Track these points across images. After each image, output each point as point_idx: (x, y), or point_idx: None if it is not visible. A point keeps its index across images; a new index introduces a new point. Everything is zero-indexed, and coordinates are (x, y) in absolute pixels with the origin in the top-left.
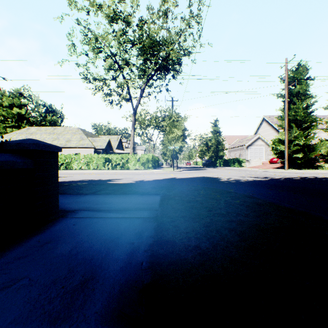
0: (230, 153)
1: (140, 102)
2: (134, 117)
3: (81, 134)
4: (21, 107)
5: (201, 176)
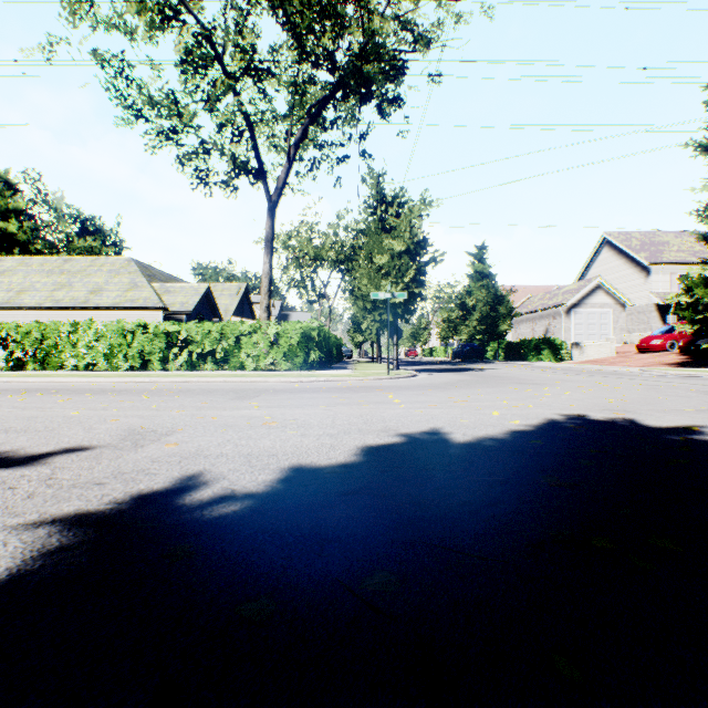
0: (520, 327)
1: (287, 180)
2: (269, 221)
3: (135, 274)
4: (9, 217)
5: (562, 416)
